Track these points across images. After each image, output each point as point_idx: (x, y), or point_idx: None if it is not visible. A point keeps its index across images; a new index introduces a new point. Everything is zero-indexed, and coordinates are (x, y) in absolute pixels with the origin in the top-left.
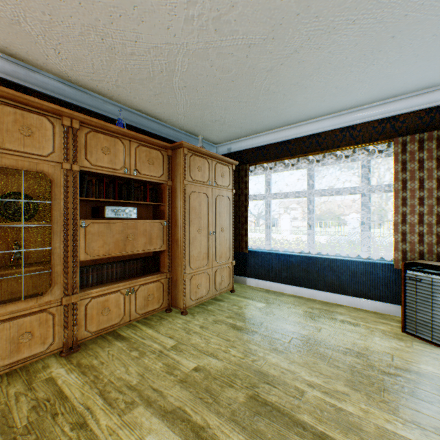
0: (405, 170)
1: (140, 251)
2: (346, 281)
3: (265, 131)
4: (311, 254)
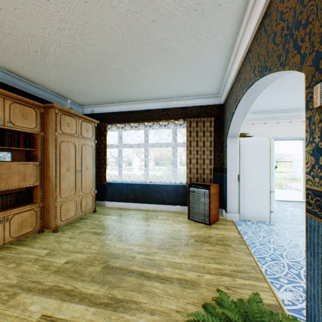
0: (191, 136)
1: (14, 187)
2: (165, 196)
3: (118, 103)
4: (147, 182)
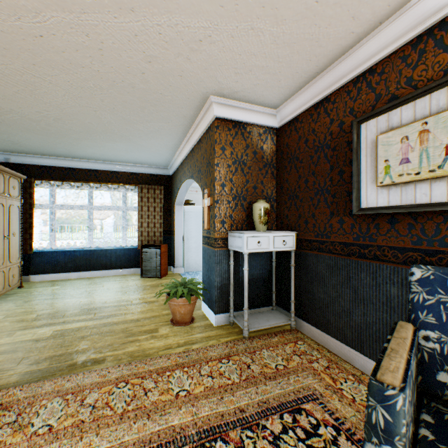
0: (143, 201)
1: None
2: (115, 261)
3: (53, 156)
4: (92, 248)
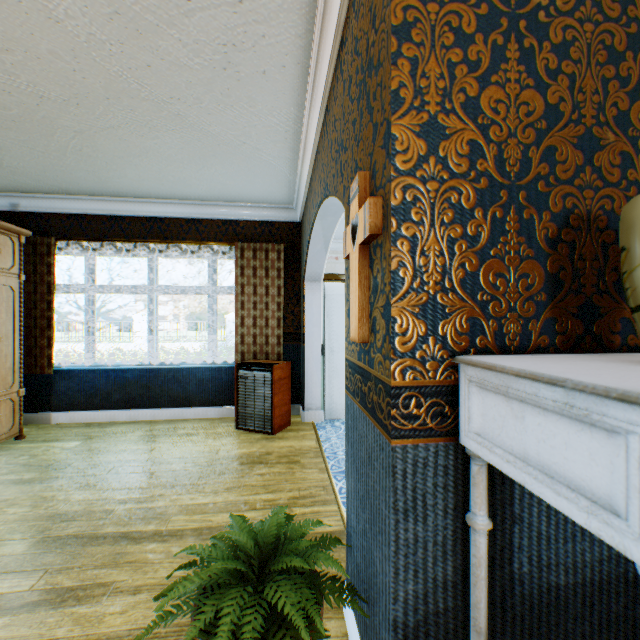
0: (244, 275)
1: None
2: (194, 391)
3: (85, 195)
4: (155, 366)
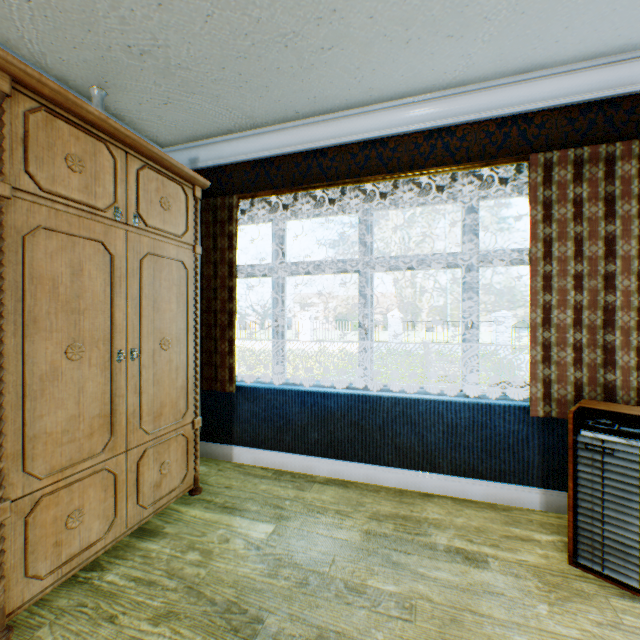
0: (550, 219)
1: None
2: (438, 444)
3: (273, 123)
4: (368, 390)
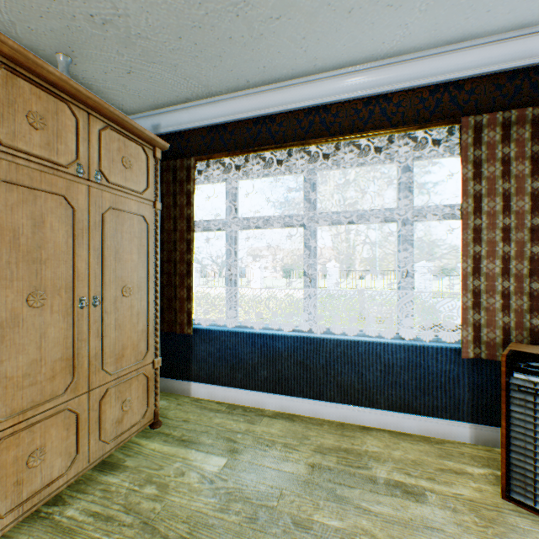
0: (479, 176)
1: None
2: (376, 382)
3: (226, 92)
4: (312, 333)
